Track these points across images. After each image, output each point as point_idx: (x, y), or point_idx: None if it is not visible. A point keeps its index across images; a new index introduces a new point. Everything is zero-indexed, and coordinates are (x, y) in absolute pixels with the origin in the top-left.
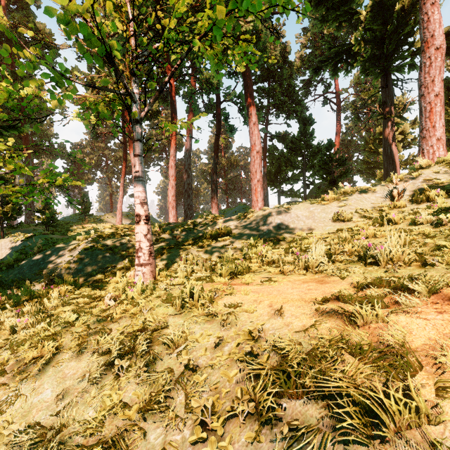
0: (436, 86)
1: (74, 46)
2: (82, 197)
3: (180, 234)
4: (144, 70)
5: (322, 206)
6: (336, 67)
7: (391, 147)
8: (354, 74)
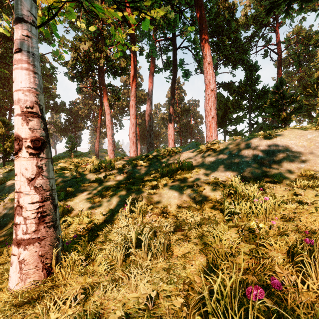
0: None
1: (63, 22)
2: (69, 138)
3: (132, 169)
4: None
5: None
6: (289, 6)
7: None
8: (286, 34)
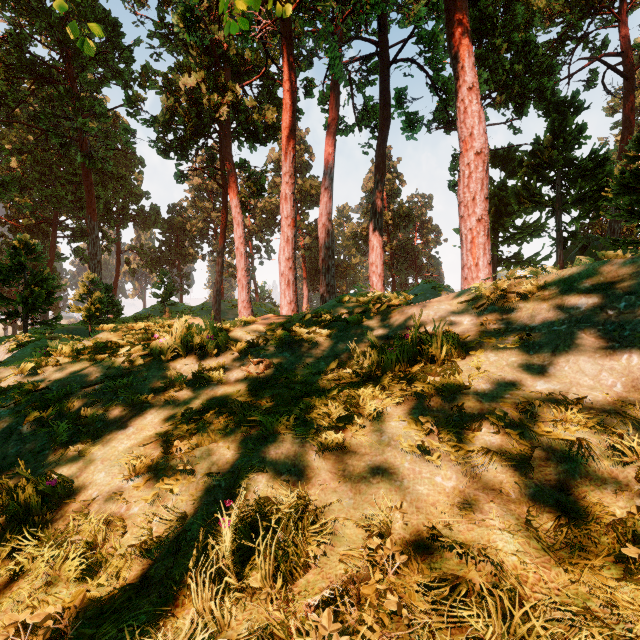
0: None
1: (149, 36)
2: (160, 276)
3: (275, 352)
4: (254, 60)
5: None
6: None
7: None
8: (635, 40)
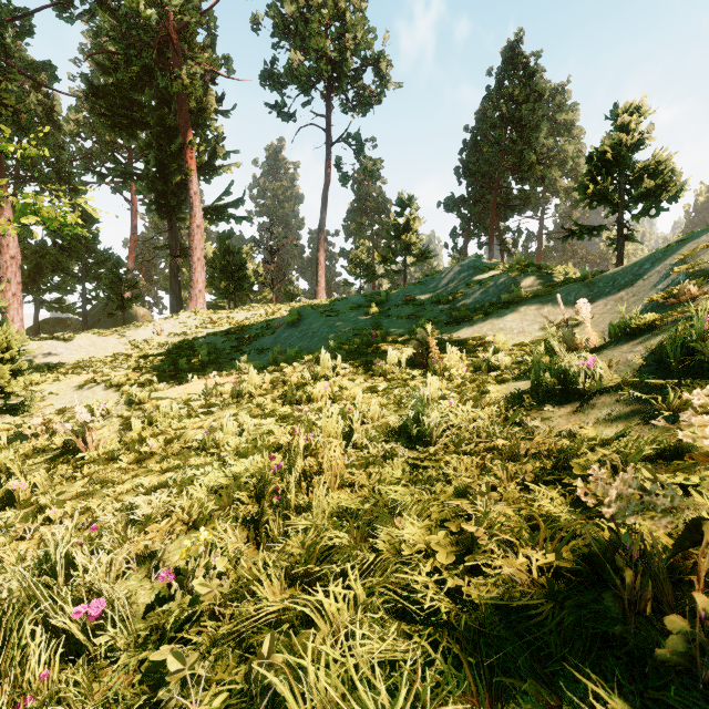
0: (198, 252)
1: None
2: None
3: None
4: None
5: (104, 337)
6: (126, 180)
7: (177, 284)
8: None
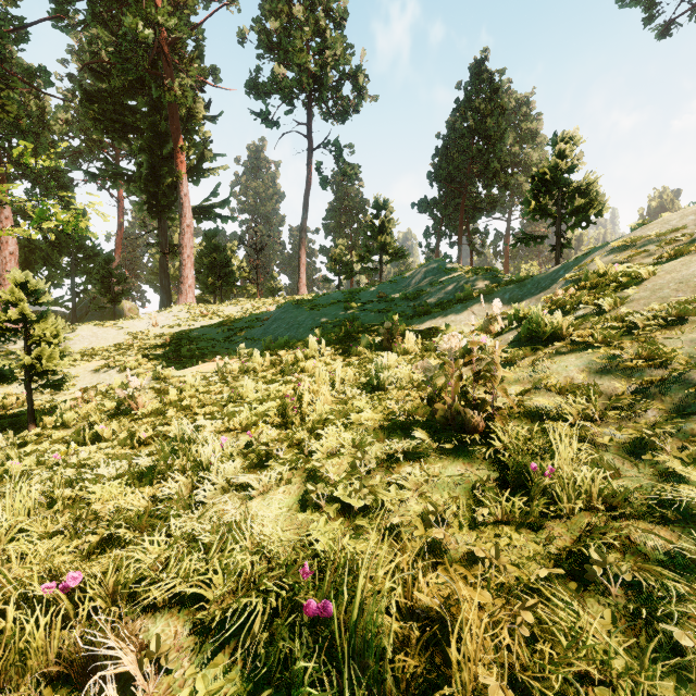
0: (188, 250)
1: None
2: None
3: None
4: None
5: (104, 328)
6: (117, 180)
7: (166, 279)
8: None
